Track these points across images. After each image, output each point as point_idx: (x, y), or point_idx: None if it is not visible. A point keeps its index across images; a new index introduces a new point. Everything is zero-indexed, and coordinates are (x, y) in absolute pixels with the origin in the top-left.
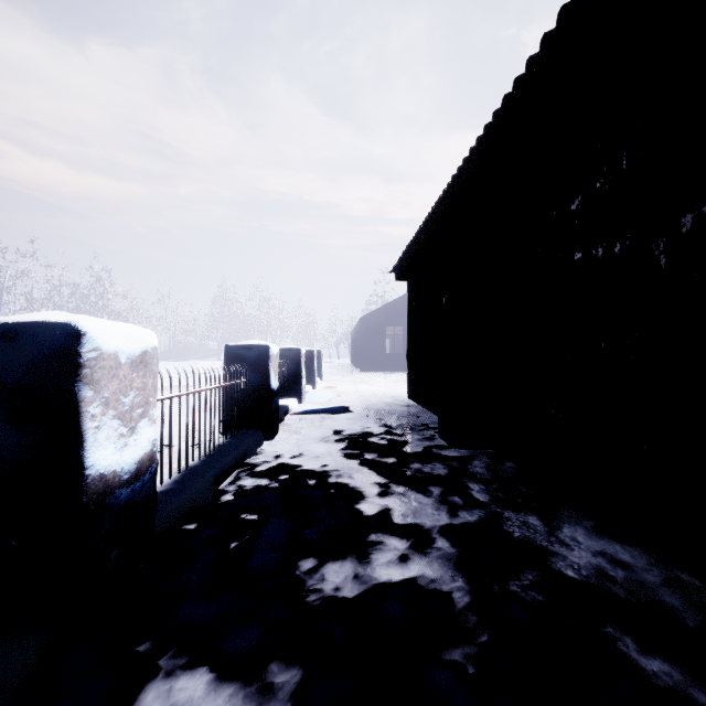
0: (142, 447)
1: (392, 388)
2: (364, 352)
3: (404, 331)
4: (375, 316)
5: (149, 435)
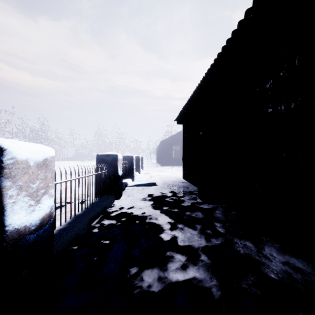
0: (44, 210)
1: (175, 174)
2: (162, 157)
3: (180, 147)
4: (167, 140)
5: (48, 203)
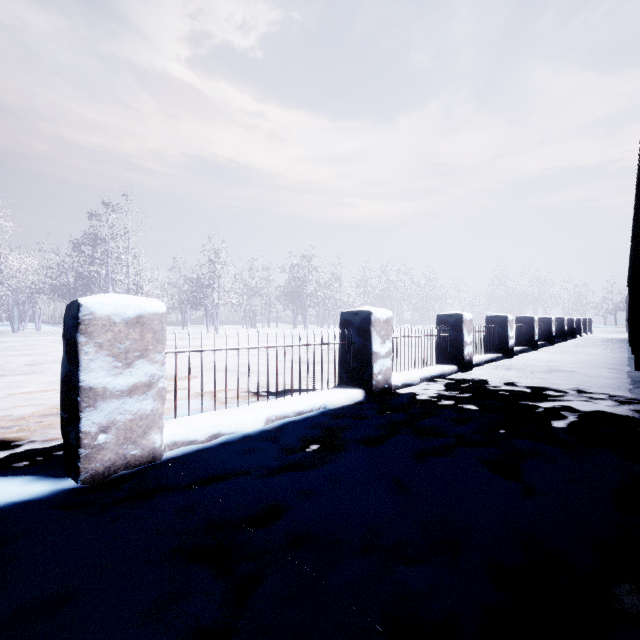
0: (566, 328)
1: None
2: None
3: None
4: None
5: (566, 327)
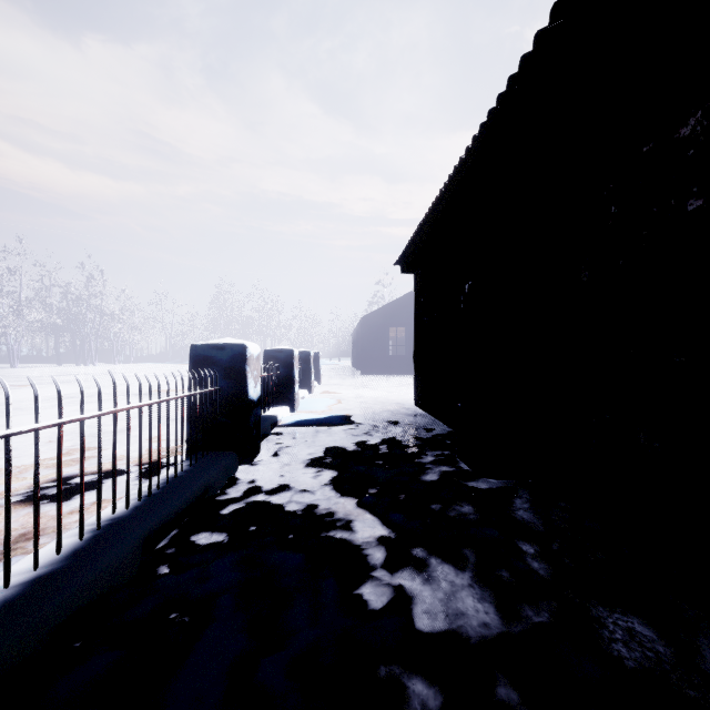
0: None
1: (396, 393)
2: (365, 354)
3: (407, 332)
4: (377, 315)
5: None
